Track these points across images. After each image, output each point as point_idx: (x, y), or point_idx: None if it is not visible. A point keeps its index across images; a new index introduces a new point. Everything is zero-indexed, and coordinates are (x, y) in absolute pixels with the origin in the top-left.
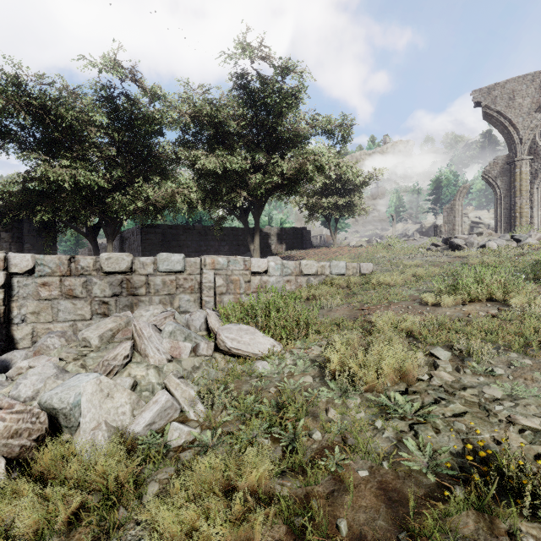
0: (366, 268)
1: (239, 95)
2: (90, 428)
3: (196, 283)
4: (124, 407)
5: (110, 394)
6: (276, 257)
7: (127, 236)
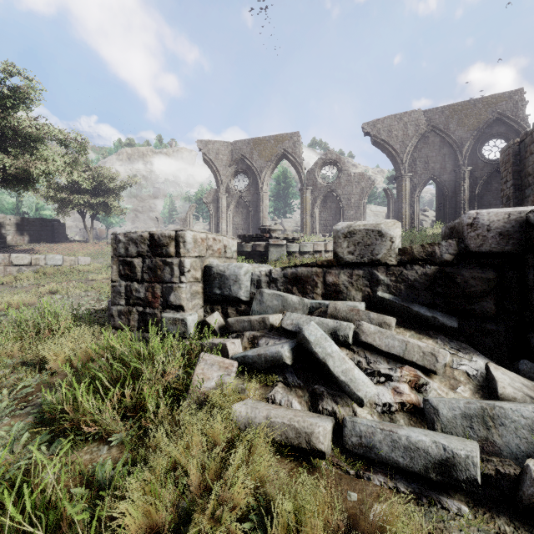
0: (84, 261)
1: None
2: None
3: None
4: None
5: None
6: None
7: None
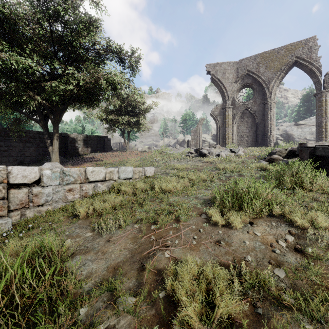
0: (149, 171)
1: None
2: None
3: None
4: None
5: None
6: (56, 163)
7: None
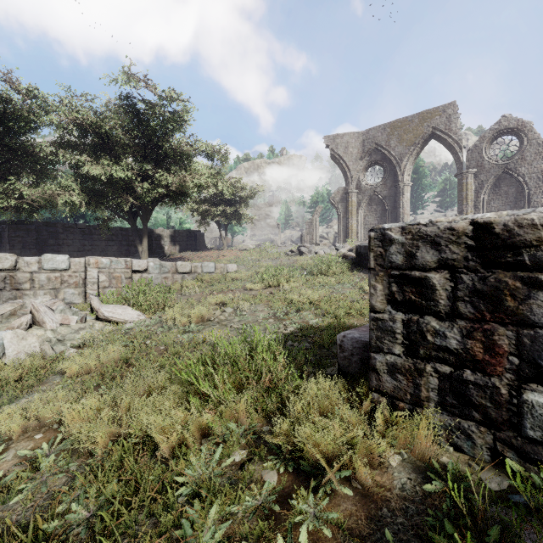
0: (231, 268)
1: (125, 114)
2: (13, 354)
3: (81, 279)
4: (35, 343)
5: (24, 338)
6: (156, 259)
7: None
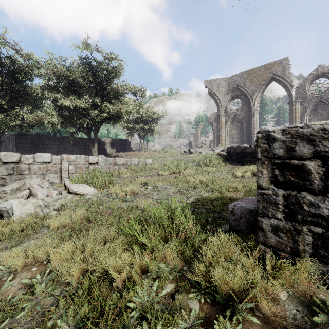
0: (148, 161)
1: (84, 68)
2: (18, 214)
3: (58, 168)
4: (31, 208)
5: (25, 204)
6: (103, 156)
7: (3, 140)
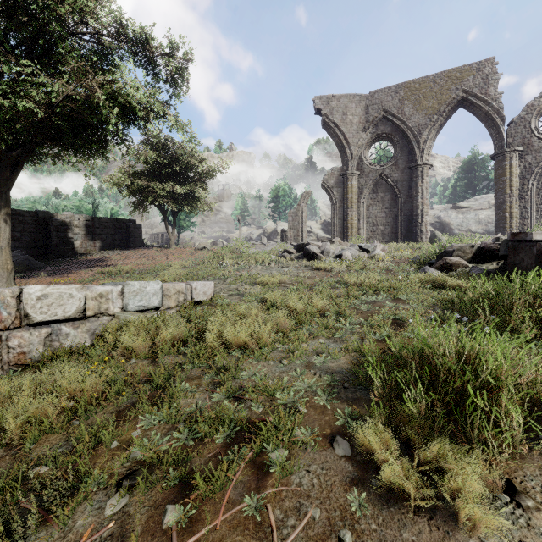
0: (203, 291)
1: None
2: None
3: None
4: None
5: None
6: None
7: None
